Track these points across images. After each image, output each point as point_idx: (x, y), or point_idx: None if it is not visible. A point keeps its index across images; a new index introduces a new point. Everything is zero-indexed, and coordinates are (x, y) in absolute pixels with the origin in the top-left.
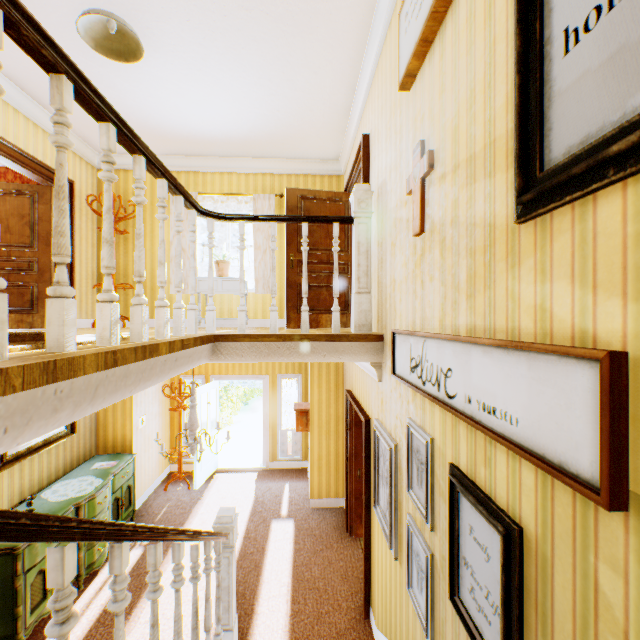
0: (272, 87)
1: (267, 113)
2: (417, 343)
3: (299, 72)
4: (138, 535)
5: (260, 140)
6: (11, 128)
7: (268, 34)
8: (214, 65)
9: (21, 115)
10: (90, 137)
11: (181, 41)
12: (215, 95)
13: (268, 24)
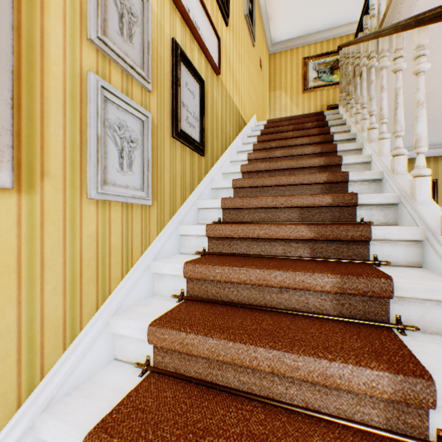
0: None
1: None
2: None
3: None
4: (418, 24)
5: None
6: None
7: None
8: None
9: None
10: None
11: None
12: None
13: None
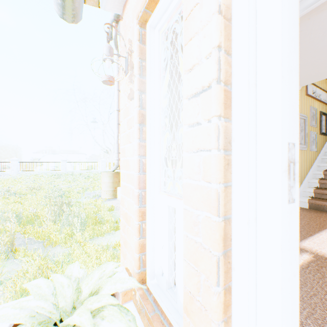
0: None
1: None
2: (314, 88)
3: None
4: None
5: None
6: None
7: None
8: None
9: None
10: None
11: None
12: None
13: None
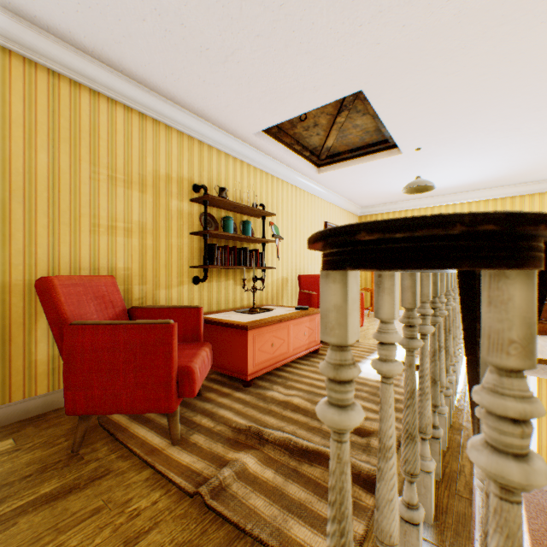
0: (511, 158)
1: (500, 169)
2: None
3: (542, 147)
4: None
5: (486, 181)
6: (333, 216)
7: (518, 140)
8: (464, 162)
9: (336, 206)
10: (360, 202)
11: (444, 160)
12: (457, 172)
13: (520, 137)
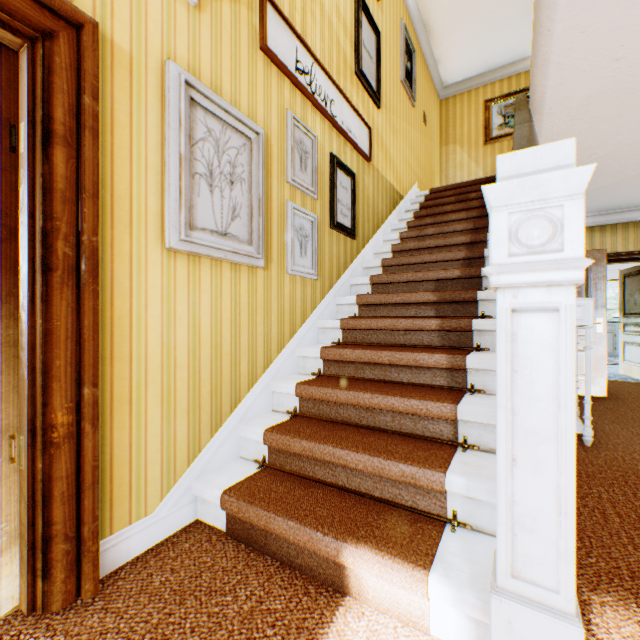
0: None
1: None
2: (306, 57)
3: None
4: None
5: None
6: None
7: None
8: None
9: None
10: None
11: None
12: None
13: None
